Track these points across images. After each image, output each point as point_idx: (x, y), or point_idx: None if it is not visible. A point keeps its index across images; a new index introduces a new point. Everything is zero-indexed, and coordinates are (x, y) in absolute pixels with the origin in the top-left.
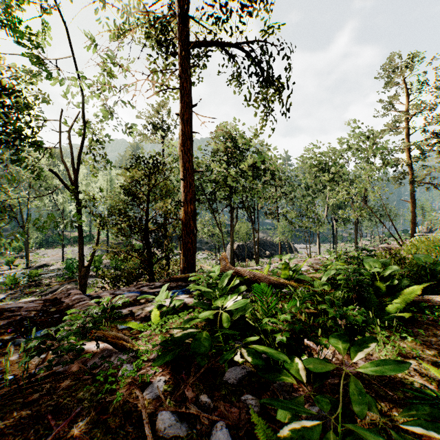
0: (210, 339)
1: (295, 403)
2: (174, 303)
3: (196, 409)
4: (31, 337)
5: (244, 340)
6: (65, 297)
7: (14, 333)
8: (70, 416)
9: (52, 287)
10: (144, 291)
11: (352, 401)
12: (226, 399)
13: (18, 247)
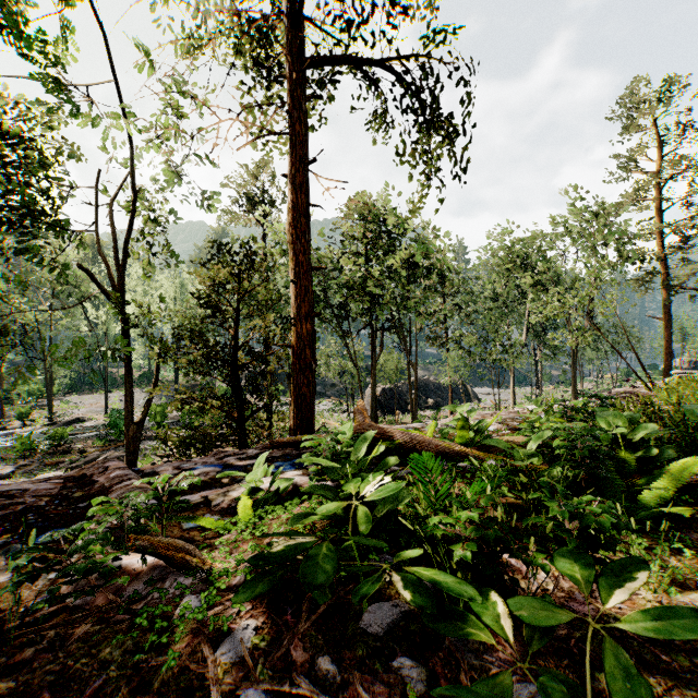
0: (336, 557)
1: (496, 684)
2: (277, 485)
3: (311, 686)
4: (22, 549)
5: (396, 556)
6: (99, 473)
7: (10, 534)
8: (82, 696)
9: (88, 454)
10: (228, 463)
11: (610, 691)
12: (364, 664)
13: (37, 392)
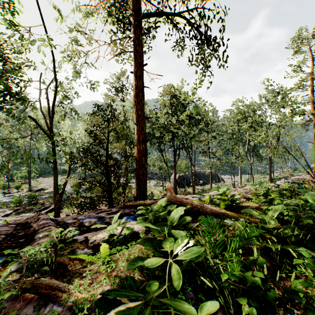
0: None
1: None
2: (125, 230)
3: None
4: None
5: (199, 309)
6: (34, 221)
7: None
8: None
9: (45, 205)
10: (101, 216)
11: None
12: None
13: (24, 176)
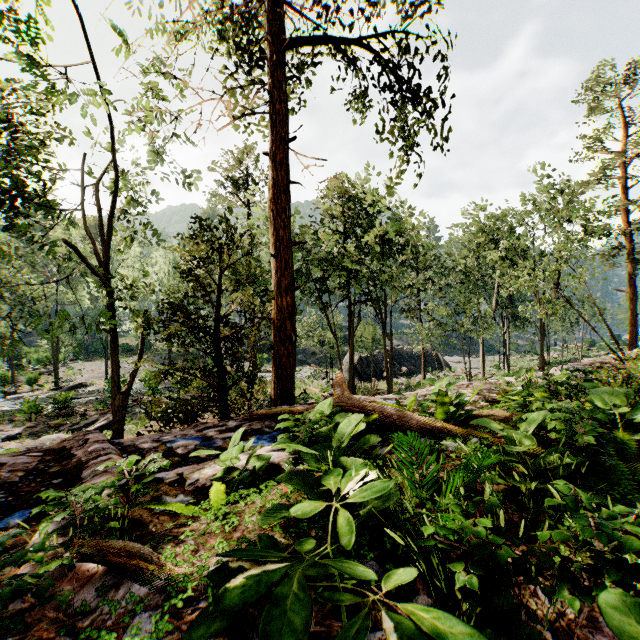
0: (309, 601)
1: None
2: (254, 462)
3: None
4: None
5: (385, 580)
6: (79, 446)
7: None
8: None
9: (88, 417)
10: (208, 436)
11: None
12: None
13: (45, 359)
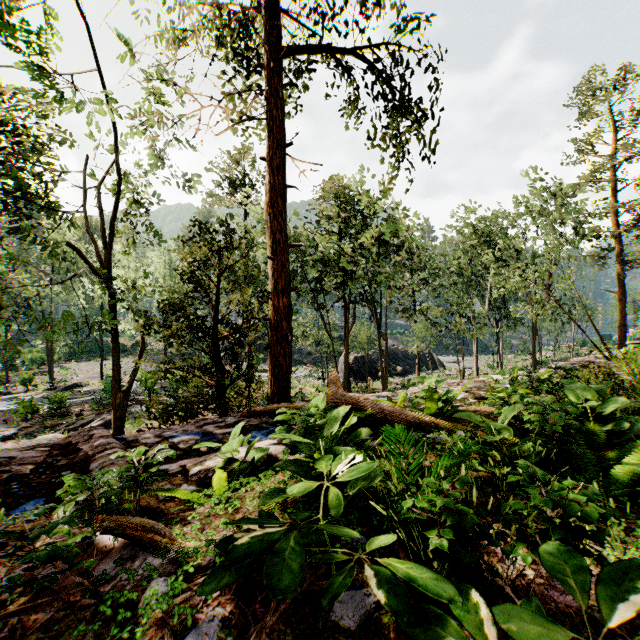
0: (304, 552)
1: None
2: (253, 454)
3: None
4: None
5: (369, 543)
6: (84, 441)
7: None
8: None
9: (84, 417)
10: (208, 431)
11: None
12: None
13: (39, 359)
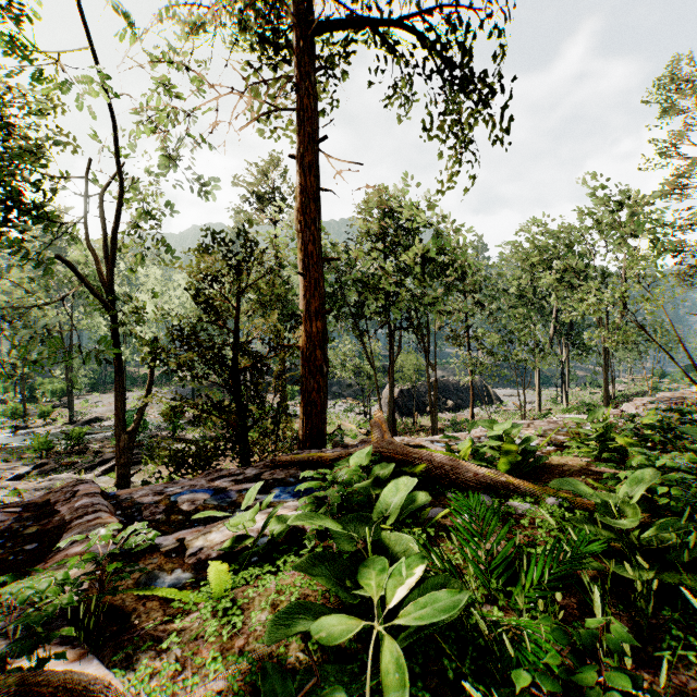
0: None
1: None
2: (273, 525)
3: None
4: None
5: None
6: (65, 500)
7: None
8: None
9: (103, 455)
10: (220, 487)
11: None
12: None
13: (60, 391)
